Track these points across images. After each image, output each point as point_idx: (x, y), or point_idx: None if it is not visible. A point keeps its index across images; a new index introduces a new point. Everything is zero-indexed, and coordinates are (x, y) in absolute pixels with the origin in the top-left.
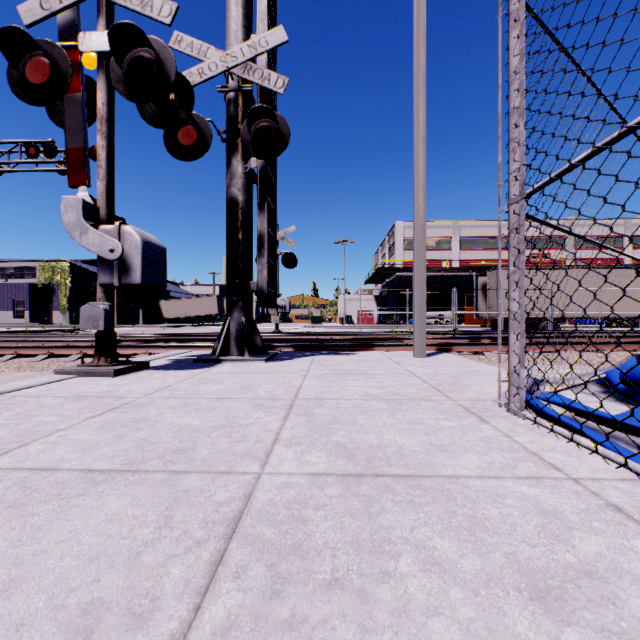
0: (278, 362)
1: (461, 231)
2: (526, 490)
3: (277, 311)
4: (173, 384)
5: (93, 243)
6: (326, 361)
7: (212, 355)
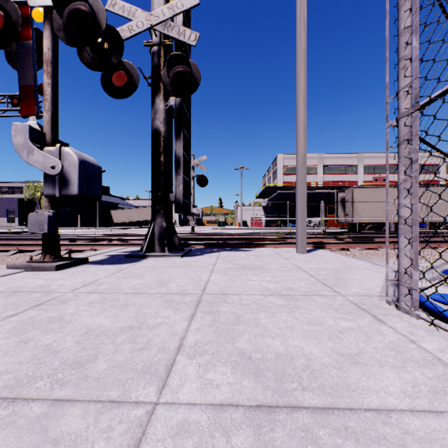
0: (191, 257)
1: (324, 161)
2: None
3: (193, 217)
4: (101, 278)
5: (38, 161)
6: (229, 256)
7: (140, 251)
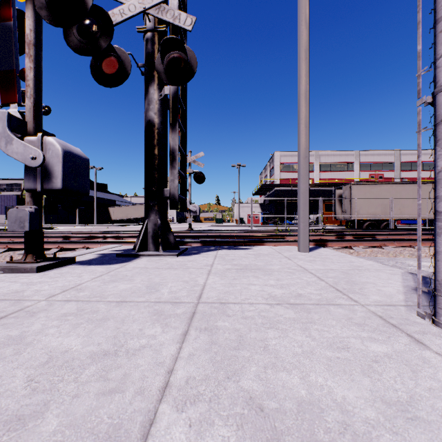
0: (187, 257)
1: (321, 158)
2: None
3: (190, 214)
4: (85, 282)
5: (17, 152)
6: (227, 255)
7: (133, 250)
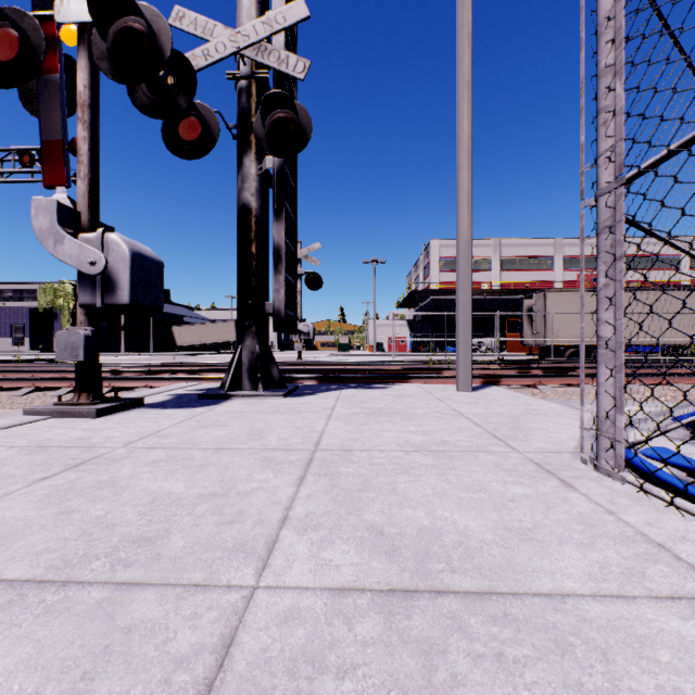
0: (298, 398)
1: (502, 250)
2: (682, 627)
3: (300, 338)
4: (165, 428)
5: (70, 254)
6: (355, 397)
7: (221, 389)
